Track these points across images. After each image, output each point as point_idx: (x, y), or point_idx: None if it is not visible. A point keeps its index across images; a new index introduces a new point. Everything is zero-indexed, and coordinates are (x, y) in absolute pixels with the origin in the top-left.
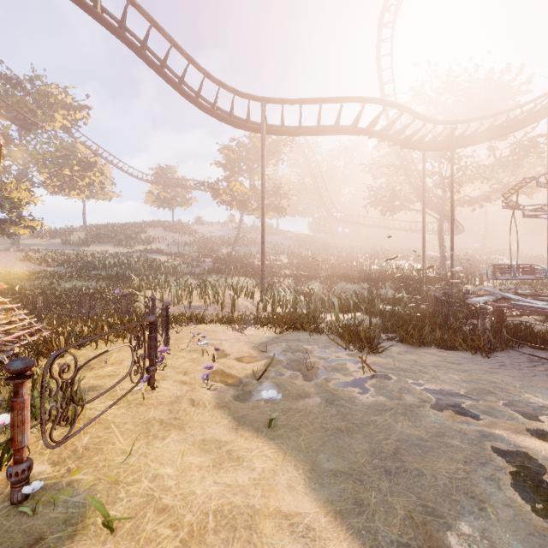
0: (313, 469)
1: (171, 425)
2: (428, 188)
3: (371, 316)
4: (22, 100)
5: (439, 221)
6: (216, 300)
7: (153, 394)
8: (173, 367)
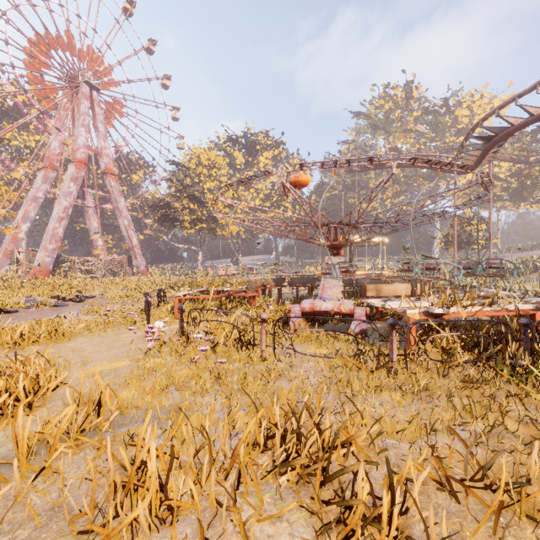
0: None
1: None
2: None
3: None
4: None
5: None
6: None
7: None
8: None
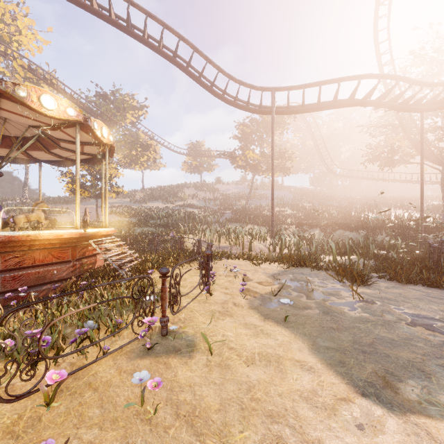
0: (314, 345)
1: (225, 314)
2: (429, 142)
3: (364, 258)
4: (108, 108)
5: (442, 172)
6: (237, 242)
7: (211, 298)
8: (218, 285)
